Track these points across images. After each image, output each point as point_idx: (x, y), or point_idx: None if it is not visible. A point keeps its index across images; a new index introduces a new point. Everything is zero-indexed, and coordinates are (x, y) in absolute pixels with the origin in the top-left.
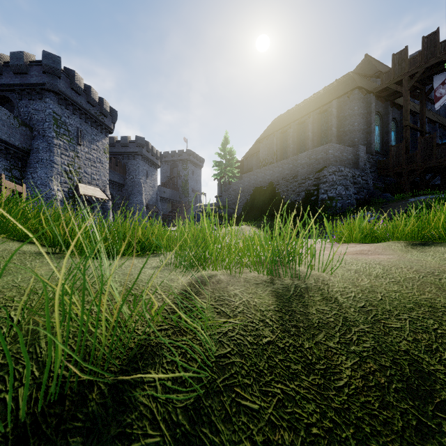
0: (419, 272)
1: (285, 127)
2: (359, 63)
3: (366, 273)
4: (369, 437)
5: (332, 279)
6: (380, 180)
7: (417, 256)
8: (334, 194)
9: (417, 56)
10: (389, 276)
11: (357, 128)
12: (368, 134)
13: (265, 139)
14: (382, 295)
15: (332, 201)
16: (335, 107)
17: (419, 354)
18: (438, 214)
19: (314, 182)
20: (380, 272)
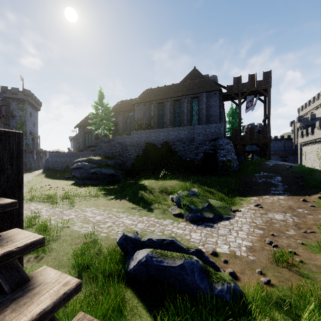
0: None
1: (162, 100)
2: (192, 70)
3: None
4: None
5: None
6: None
7: None
8: (231, 158)
9: (246, 83)
10: None
11: (218, 114)
12: (219, 119)
13: (140, 104)
14: None
15: (231, 162)
16: (205, 97)
17: None
18: None
19: (211, 147)
20: None
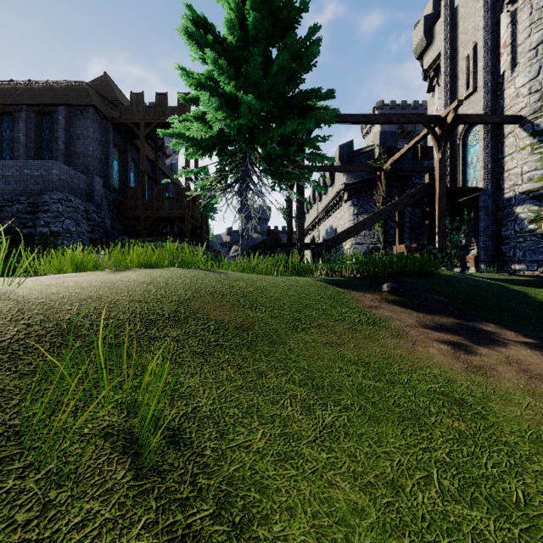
0: (103, 282)
1: None
2: (98, 78)
3: (58, 285)
4: (22, 355)
5: (17, 290)
6: (119, 221)
7: (112, 276)
8: (61, 229)
9: (152, 107)
10: (78, 286)
11: (93, 155)
12: (106, 166)
13: None
14: (64, 295)
15: (58, 237)
16: (64, 116)
17: (78, 319)
18: (136, 247)
19: (29, 208)
20: (72, 284)
